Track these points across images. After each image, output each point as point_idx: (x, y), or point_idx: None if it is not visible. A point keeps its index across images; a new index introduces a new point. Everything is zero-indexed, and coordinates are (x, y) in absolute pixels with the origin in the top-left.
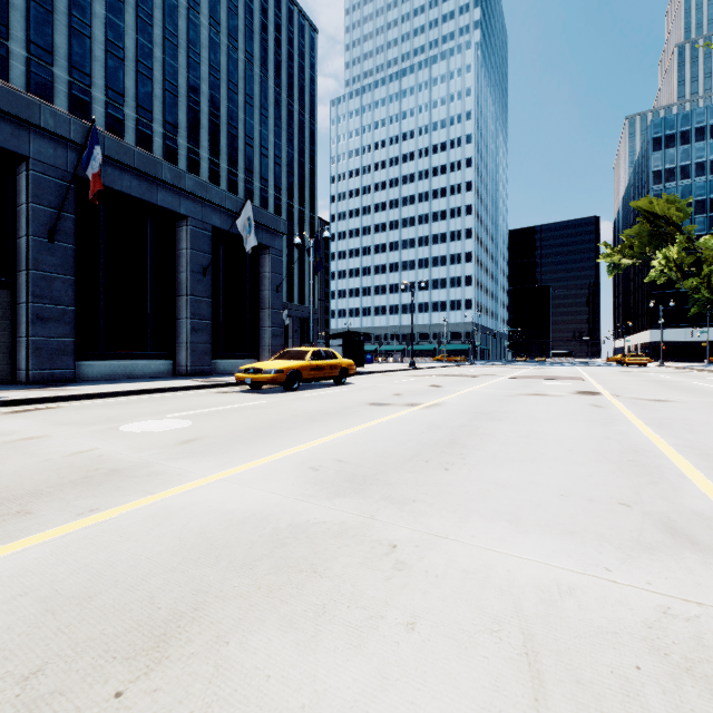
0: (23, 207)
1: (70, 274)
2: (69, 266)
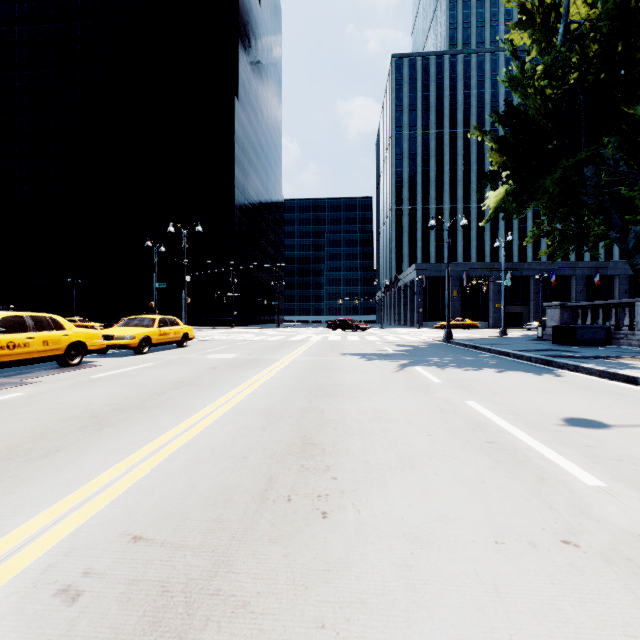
0: (574, 287)
1: (584, 300)
2: (584, 298)
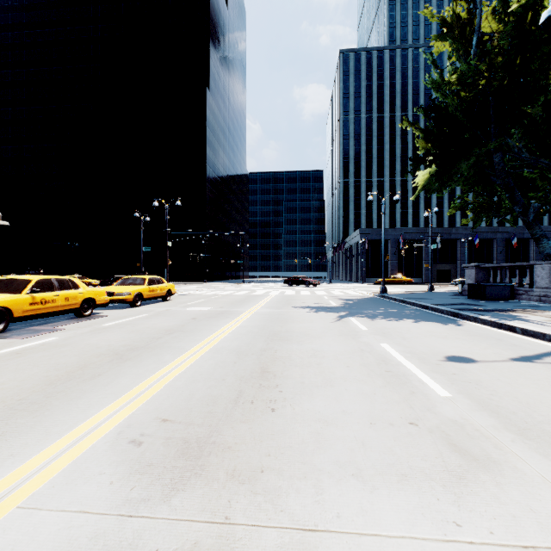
0: (495, 248)
1: (504, 260)
2: (503, 258)
